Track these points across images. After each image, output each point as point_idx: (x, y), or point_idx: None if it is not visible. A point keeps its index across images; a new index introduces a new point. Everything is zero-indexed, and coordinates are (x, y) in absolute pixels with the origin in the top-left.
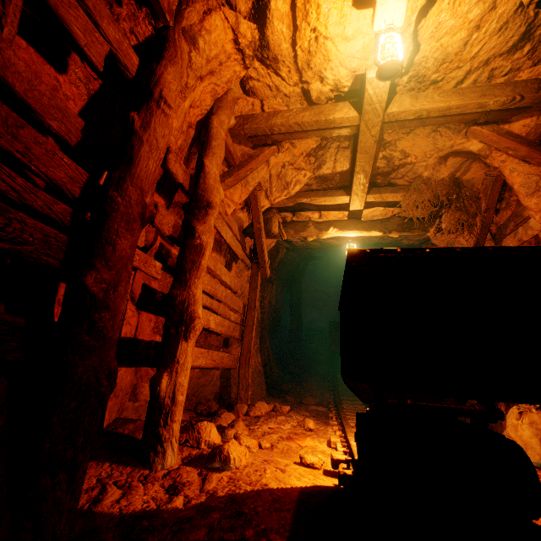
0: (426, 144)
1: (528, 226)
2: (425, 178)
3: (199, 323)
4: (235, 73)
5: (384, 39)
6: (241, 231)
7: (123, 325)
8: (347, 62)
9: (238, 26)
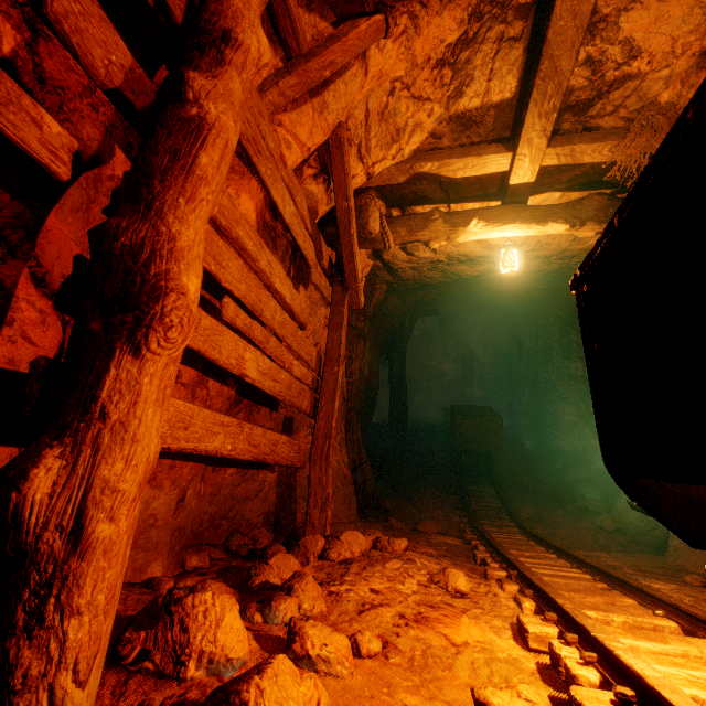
0: (686, 12)
1: None
2: (663, 107)
3: (179, 307)
4: None
5: None
6: (313, 219)
7: (2, 338)
8: None
9: None
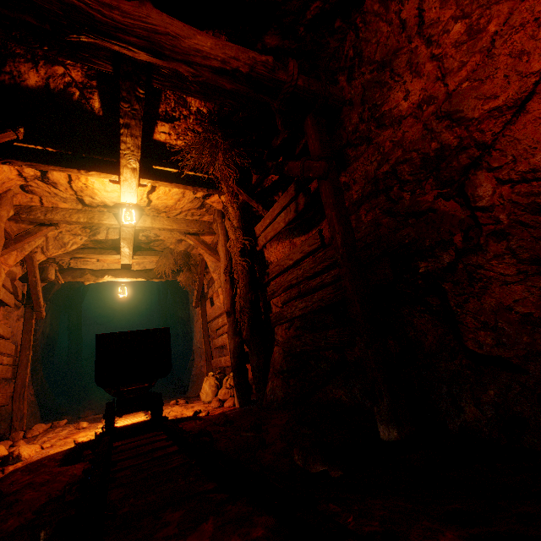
0: (168, 235)
1: (215, 286)
2: (172, 249)
3: None
4: (16, 183)
5: (126, 210)
6: (13, 282)
7: None
8: (110, 199)
9: (23, 169)
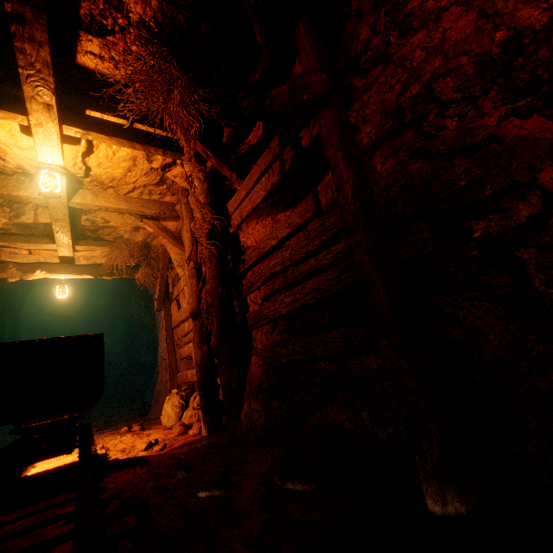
0: (120, 219)
1: (180, 283)
2: (126, 239)
3: None
4: None
5: (46, 173)
6: None
7: None
8: (27, 160)
9: None
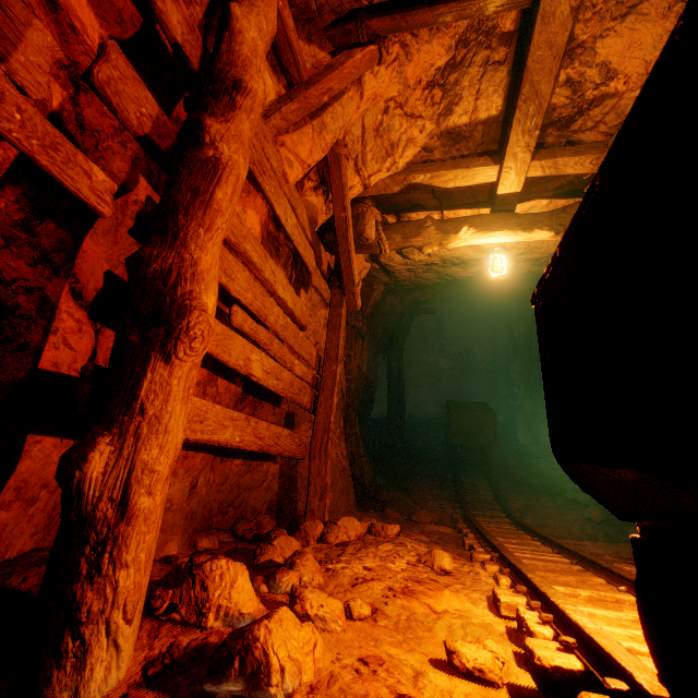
0: (657, 39)
1: None
2: None
3: (201, 322)
4: None
5: None
6: (313, 228)
7: (48, 345)
8: None
9: None
